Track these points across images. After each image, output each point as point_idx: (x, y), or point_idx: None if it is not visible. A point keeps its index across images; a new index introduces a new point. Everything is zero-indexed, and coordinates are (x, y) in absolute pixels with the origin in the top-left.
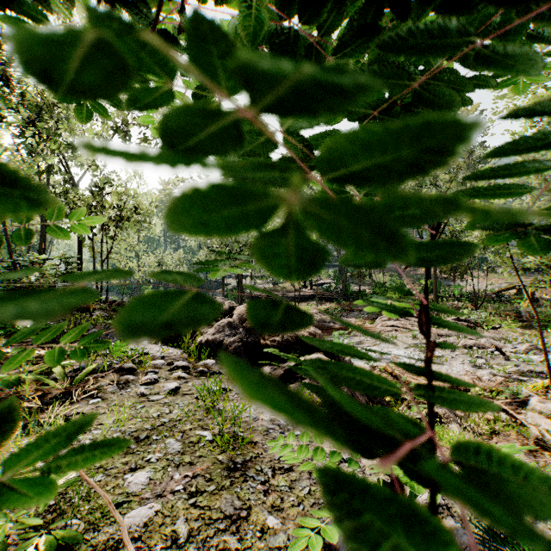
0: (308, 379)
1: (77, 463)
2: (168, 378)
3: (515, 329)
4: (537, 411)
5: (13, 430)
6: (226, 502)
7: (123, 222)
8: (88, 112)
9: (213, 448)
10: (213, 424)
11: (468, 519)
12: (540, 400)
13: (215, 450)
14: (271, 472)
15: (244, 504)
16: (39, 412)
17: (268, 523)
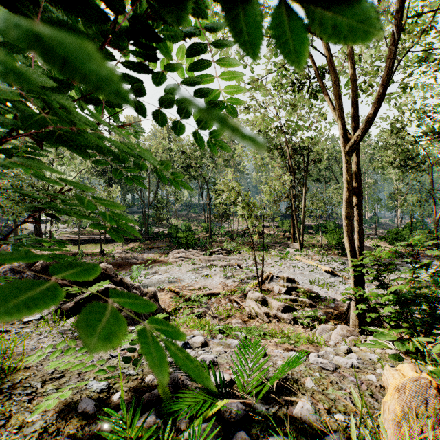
0: None
1: None
2: None
3: (250, 252)
4: (251, 298)
5: None
6: None
7: None
8: None
9: None
10: None
11: None
12: (252, 292)
13: None
14: (41, 384)
15: (3, 416)
16: None
17: (27, 420)
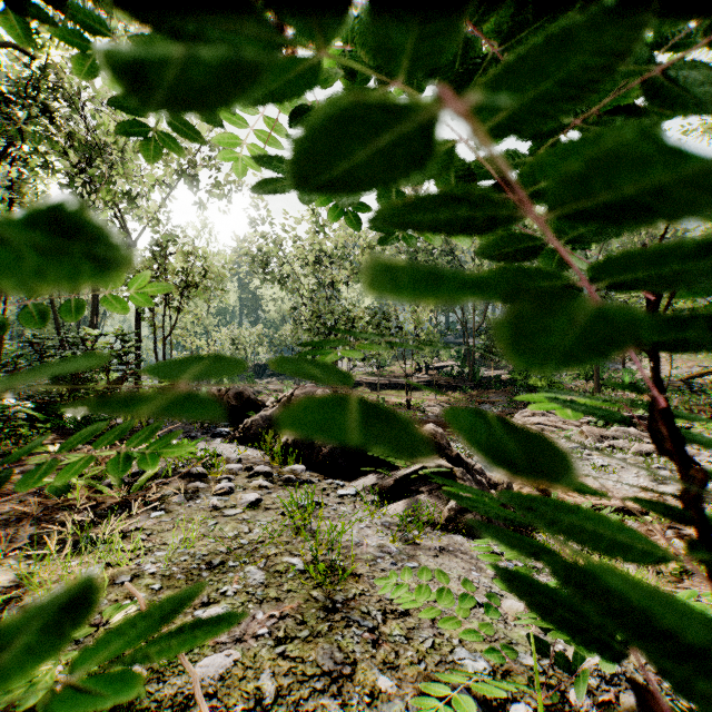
0: (426, 492)
1: (167, 651)
2: (246, 487)
3: (711, 430)
4: None
5: (82, 620)
6: (324, 653)
7: (190, 289)
8: (156, 145)
9: (305, 580)
10: (304, 548)
11: None
12: None
13: (308, 584)
14: (381, 615)
15: (347, 658)
16: (91, 527)
17: (379, 685)
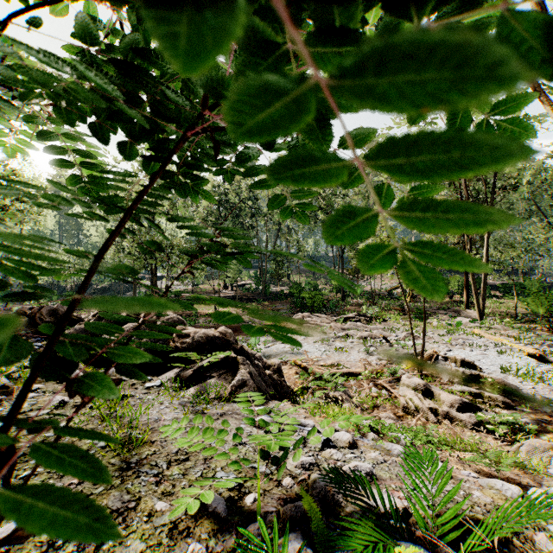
0: (217, 377)
1: None
2: (56, 391)
3: (399, 321)
4: (406, 385)
5: None
6: (115, 499)
7: None
8: None
9: (105, 453)
10: (108, 430)
11: None
12: (408, 376)
13: (107, 455)
14: (167, 464)
15: (133, 497)
16: None
17: (156, 508)
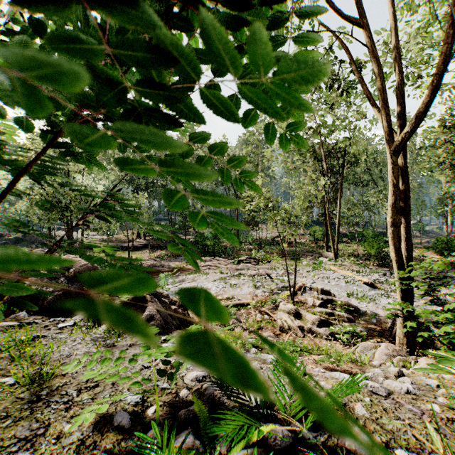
0: None
1: None
2: None
3: (279, 261)
4: (282, 310)
5: None
6: (23, 428)
7: None
8: None
9: (14, 390)
10: (18, 369)
11: None
12: (284, 303)
13: (17, 391)
14: (77, 392)
15: (42, 424)
16: None
17: (65, 430)
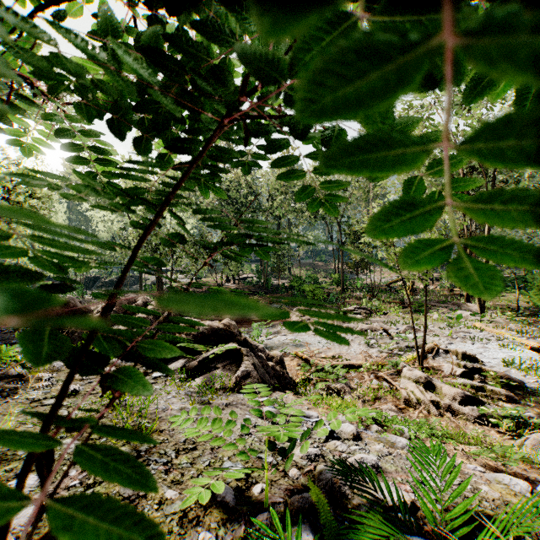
0: (222, 368)
1: None
2: None
3: (399, 314)
4: (407, 378)
5: None
6: None
7: None
8: None
9: (116, 441)
10: (118, 419)
11: (337, 462)
12: (410, 369)
13: (118, 443)
14: (175, 453)
15: None
16: None
17: (166, 496)
